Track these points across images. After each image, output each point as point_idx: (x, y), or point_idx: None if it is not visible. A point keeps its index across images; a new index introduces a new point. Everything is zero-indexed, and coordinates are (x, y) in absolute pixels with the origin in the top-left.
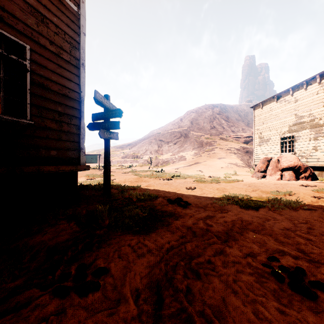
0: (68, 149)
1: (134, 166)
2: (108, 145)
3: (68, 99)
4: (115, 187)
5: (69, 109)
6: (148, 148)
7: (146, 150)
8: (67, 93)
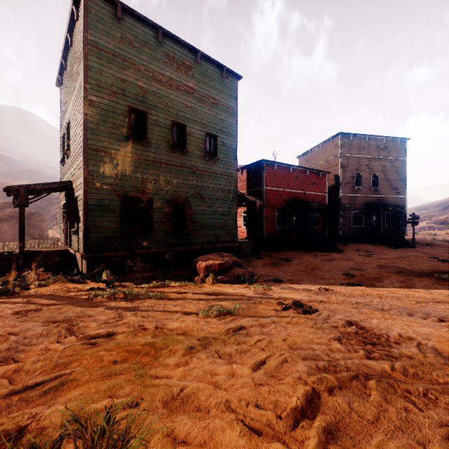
0: (403, 230)
1: (442, 234)
2: (413, 228)
3: (402, 219)
4: (416, 242)
5: (403, 221)
6: None
7: None
8: (402, 217)
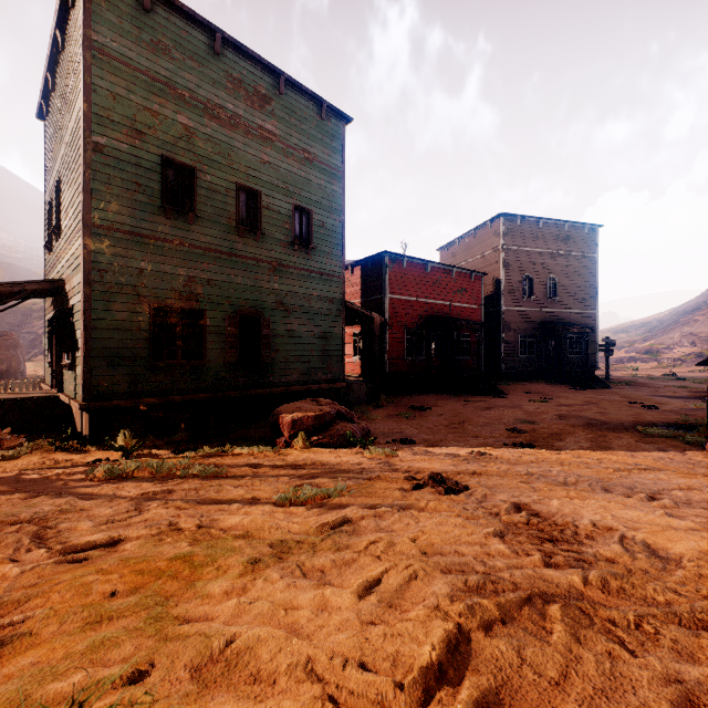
0: (592, 362)
1: (647, 368)
2: (607, 359)
3: (592, 345)
4: (611, 380)
5: (592, 348)
6: (685, 333)
7: (679, 338)
8: (592, 343)
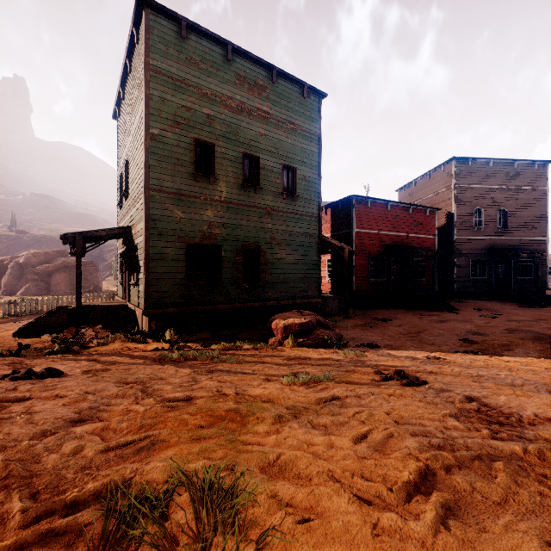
0: (542, 283)
1: None
2: None
3: (542, 268)
4: None
5: (542, 271)
6: None
7: None
8: (542, 266)
